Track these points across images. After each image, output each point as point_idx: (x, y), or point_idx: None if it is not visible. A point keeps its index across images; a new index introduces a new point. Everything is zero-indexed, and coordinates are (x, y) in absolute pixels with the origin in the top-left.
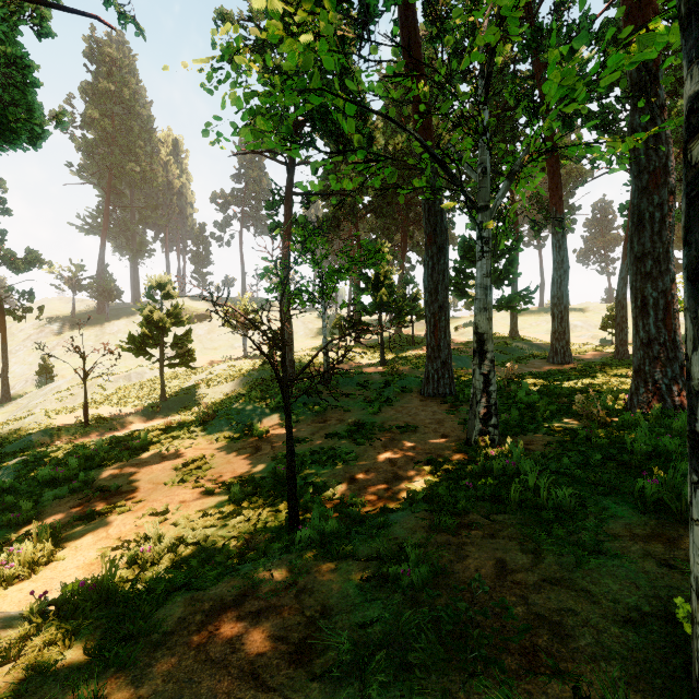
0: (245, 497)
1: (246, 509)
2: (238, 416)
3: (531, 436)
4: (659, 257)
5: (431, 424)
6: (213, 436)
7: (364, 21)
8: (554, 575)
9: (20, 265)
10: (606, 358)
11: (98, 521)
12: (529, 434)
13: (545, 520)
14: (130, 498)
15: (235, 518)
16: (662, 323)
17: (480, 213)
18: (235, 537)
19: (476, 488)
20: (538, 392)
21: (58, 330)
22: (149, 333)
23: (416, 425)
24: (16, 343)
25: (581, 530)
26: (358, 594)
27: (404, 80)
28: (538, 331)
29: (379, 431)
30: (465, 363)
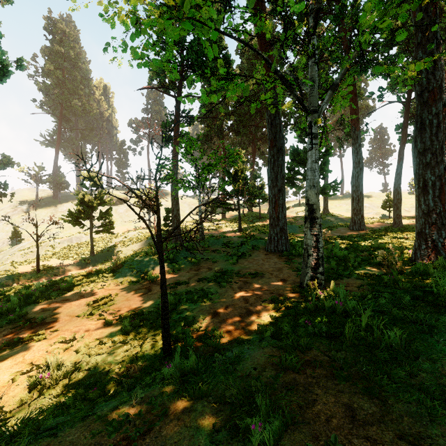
0: (133, 328)
1: (132, 338)
2: (138, 266)
3: (346, 280)
4: (436, 151)
5: (274, 271)
6: (119, 280)
7: None
8: (409, 430)
9: None
10: (387, 227)
11: (20, 347)
12: (344, 278)
13: (380, 359)
14: (50, 328)
15: (123, 345)
16: (438, 199)
17: (310, 115)
18: (119, 363)
19: (313, 324)
20: (346, 249)
21: (26, 209)
22: (82, 210)
23: (263, 272)
24: None
25: (420, 373)
26: None
27: (254, 20)
28: (341, 210)
29: (236, 277)
30: (295, 230)
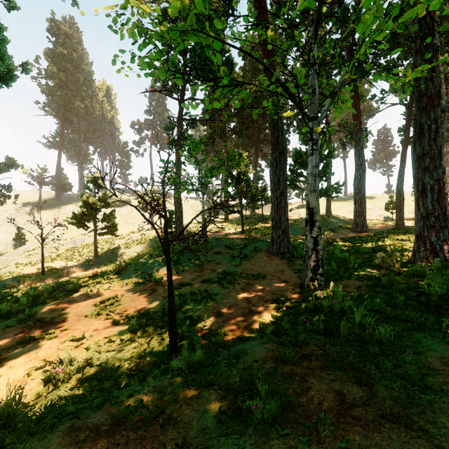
0: (140, 327)
1: (140, 337)
2: (142, 268)
3: (346, 281)
4: (434, 156)
5: (276, 273)
6: (124, 281)
7: (229, 0)
8: (390, 410)
9: (2, 168)
10: (390, 229)
11: (32, 345)
12: (344, 280)
13: (371, 352)
14: (59, 327)
15: (131, 343)
16: (436, 202)
17: (310, 122)
18: (129, 360)
19: (311, 323)
20: (348, 251)
21: (29, 211)
22: (86, 212)
23: (265, 273)
24: (2, 219)
25: (405, 364)
26: (215, 427)
27: (257, 29)
28: (344, 212)
29: (239, 278)
30: (297, 232)
